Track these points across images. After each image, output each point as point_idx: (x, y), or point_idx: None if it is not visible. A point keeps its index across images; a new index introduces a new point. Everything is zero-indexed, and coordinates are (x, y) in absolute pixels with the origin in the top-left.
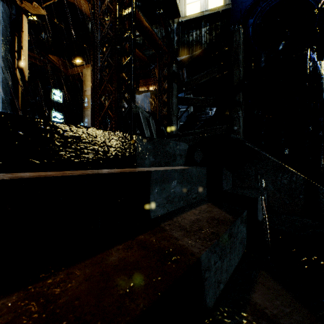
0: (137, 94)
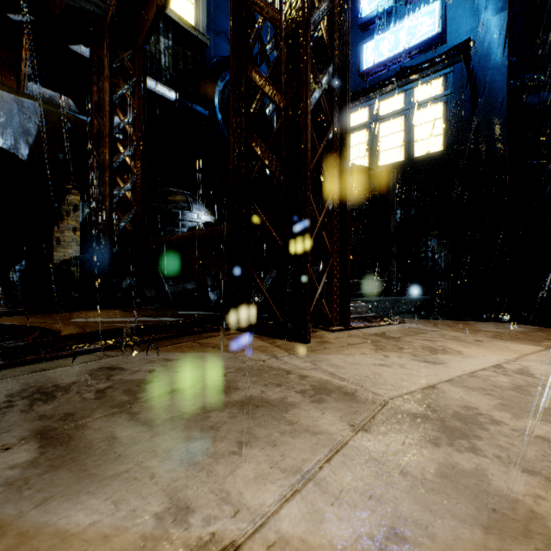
0: None
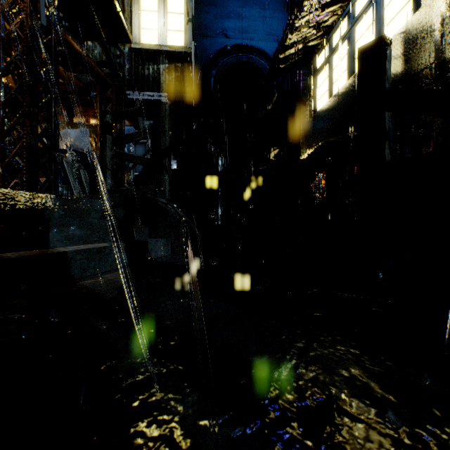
0: (70, 128)
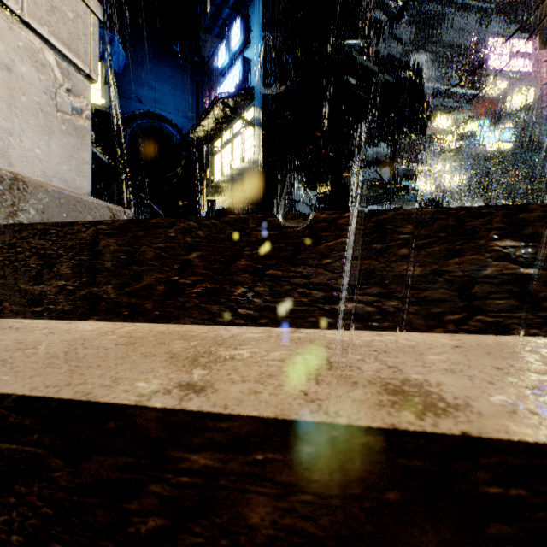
0: None
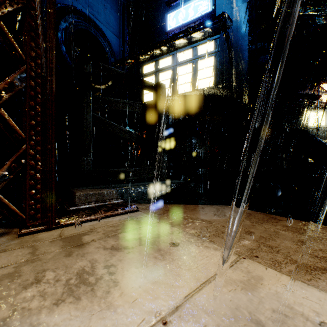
0: None
